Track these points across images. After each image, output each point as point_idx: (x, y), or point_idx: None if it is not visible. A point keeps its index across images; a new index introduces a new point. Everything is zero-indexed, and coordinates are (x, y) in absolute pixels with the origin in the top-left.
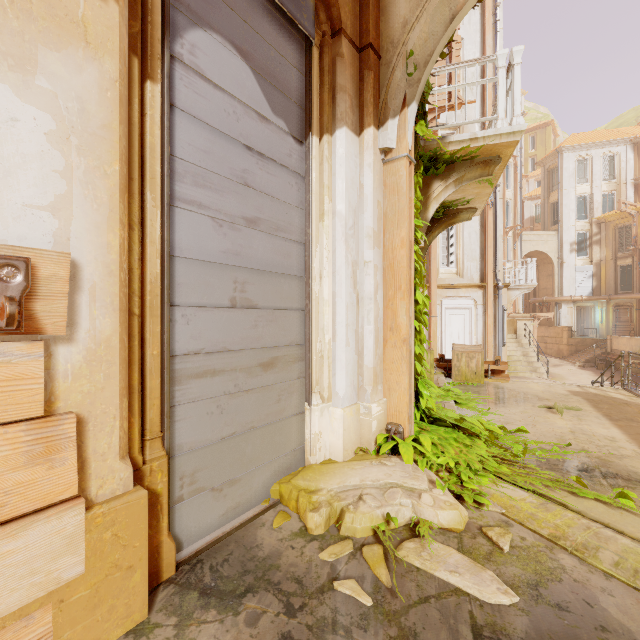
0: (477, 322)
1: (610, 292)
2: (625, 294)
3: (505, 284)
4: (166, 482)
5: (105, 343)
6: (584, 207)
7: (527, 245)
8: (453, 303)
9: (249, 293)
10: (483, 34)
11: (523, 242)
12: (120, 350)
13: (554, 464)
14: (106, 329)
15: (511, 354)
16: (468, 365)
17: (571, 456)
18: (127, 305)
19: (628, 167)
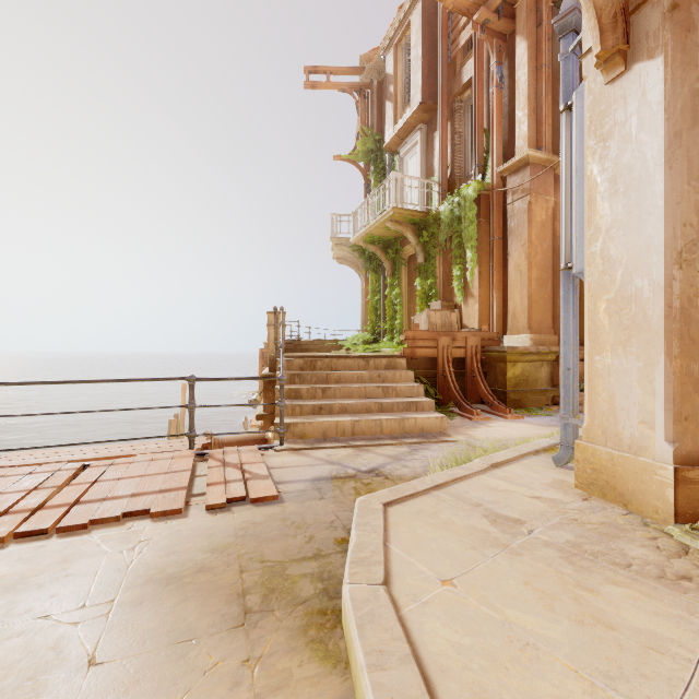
0: None
1: None
2: None
3: None
4: None
5: None
6: None
7: None
8: None
9: None
10: None
11: None
12: None
13: None
14: None
15: None
16: None
17: None
18: None
19: None
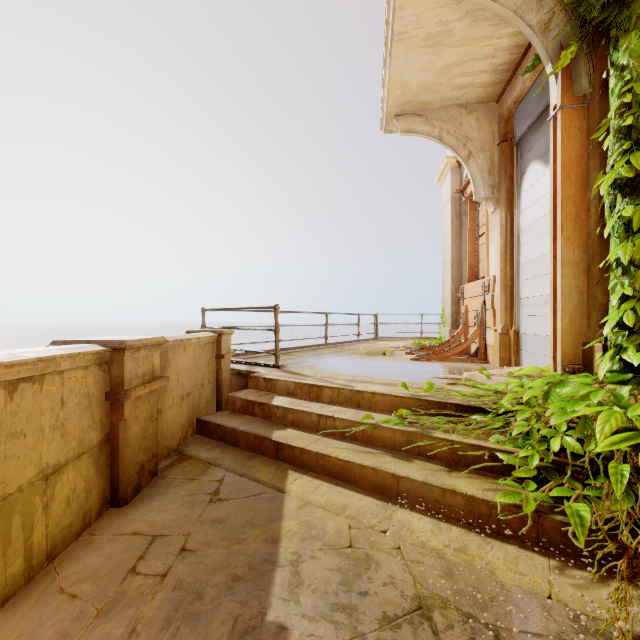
0: None
1: None
2: None
3: None
4: (512, 338)
5: (498, 294)
6: None
7: None
8: None
9: (538, 269)
10: None
11: None
12: (500, 296)
13: None
14: (498, 291)
15: None
16: None
17: None
18: (504, 284)
19: None
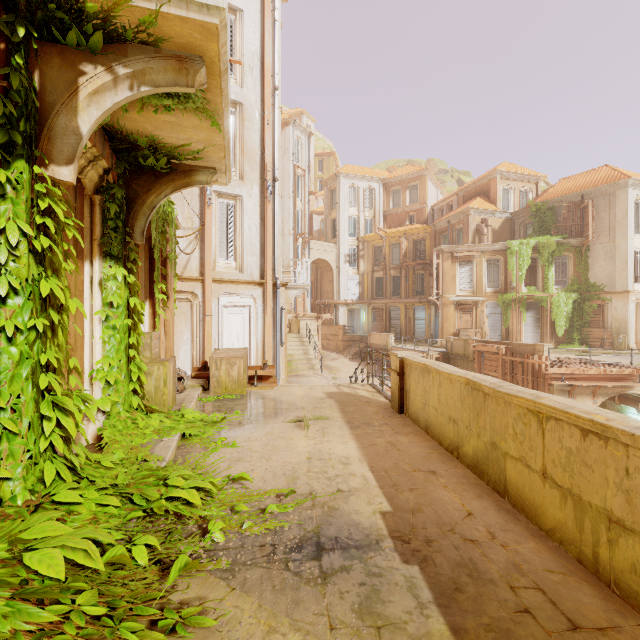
0: (257, 322)
1: (370, 298)
2: (379, 299)
3: (284, 283)
4: None
5: None
6: (354, 227)
7: (314, 253)
8: (232, 300)
9: None
10: (263, 16)
11: (311, 250)
12: None
13: (261, 545)
14: None
15: (294, 353)
16: (229, 374)
17: (292, 514)
18: None
19: (381, 201)
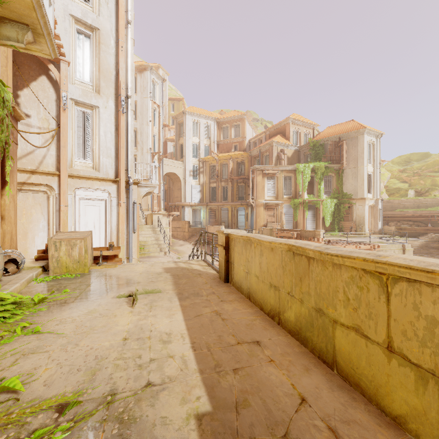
0: (112, 213)
1: (207, 201)
2: (213, 202)
3: (136, 181)
4: None
5: None
6: (196, 151)
7: (167, 167)
8: (88, 194)
9: None
10: None
11: (164, 165)
12: None
13: None
14: None
15: (148, 239)
16: (69, 254)
17: None
18: None
19: (215, 134)
